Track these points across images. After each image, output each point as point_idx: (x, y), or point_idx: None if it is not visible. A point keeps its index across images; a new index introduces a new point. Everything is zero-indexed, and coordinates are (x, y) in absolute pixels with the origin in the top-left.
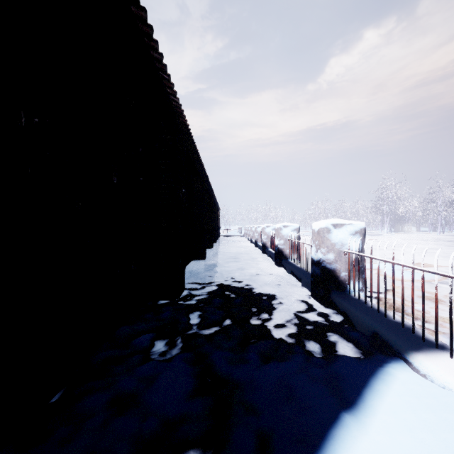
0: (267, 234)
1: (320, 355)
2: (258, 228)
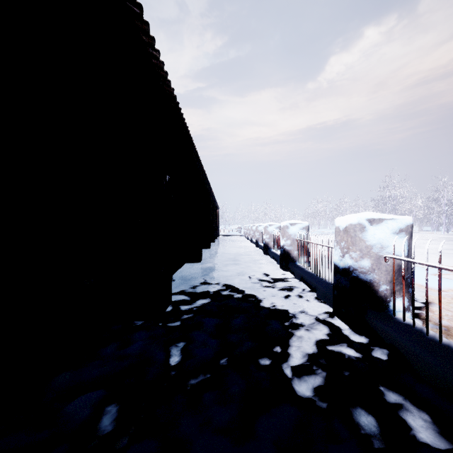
0: (269, 233)
1: (385, 444)
2: (259, 226)
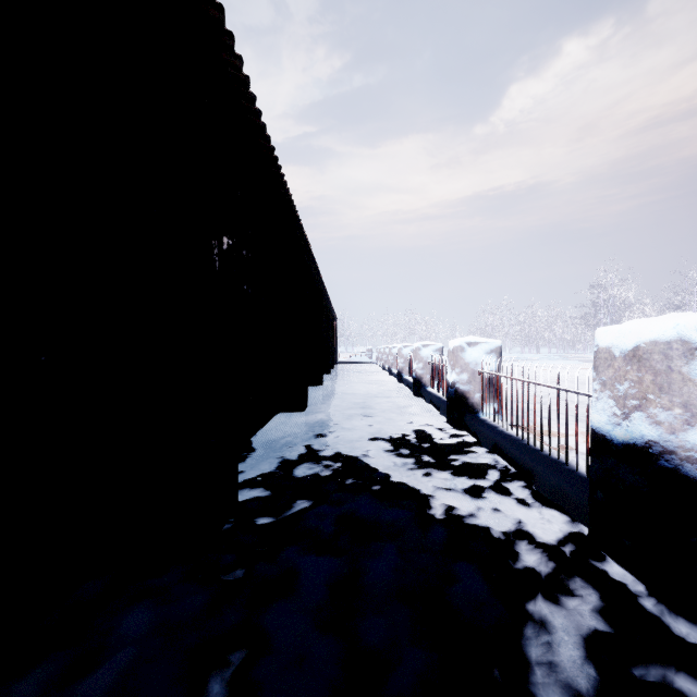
0: (423, 360)
1: None
2: (404, 348)
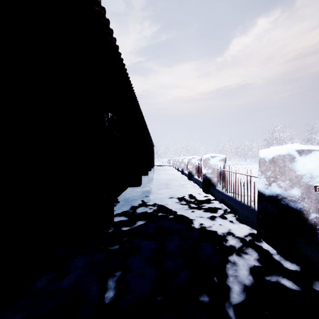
0: (192, 164)
1: None
2: (184, 159)
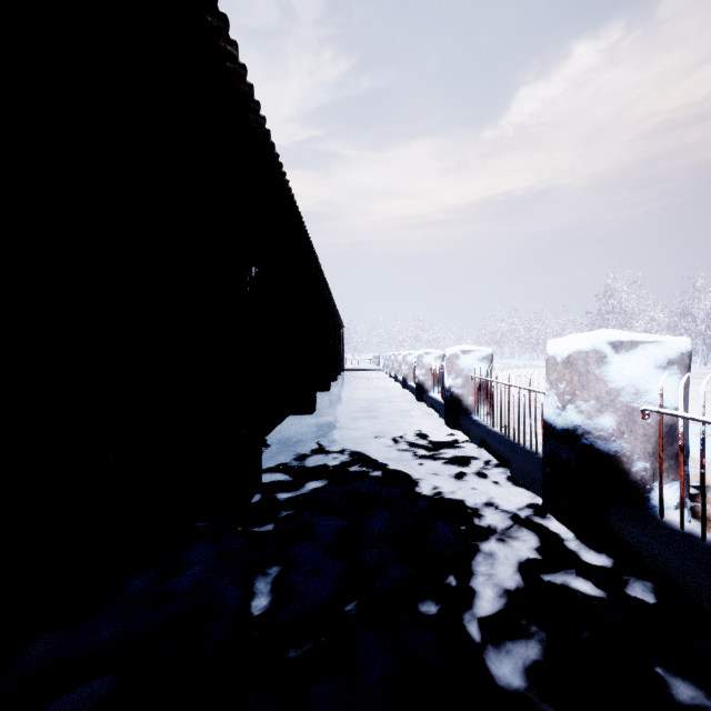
0: (425, 367)
1: None
2: (409, 356)
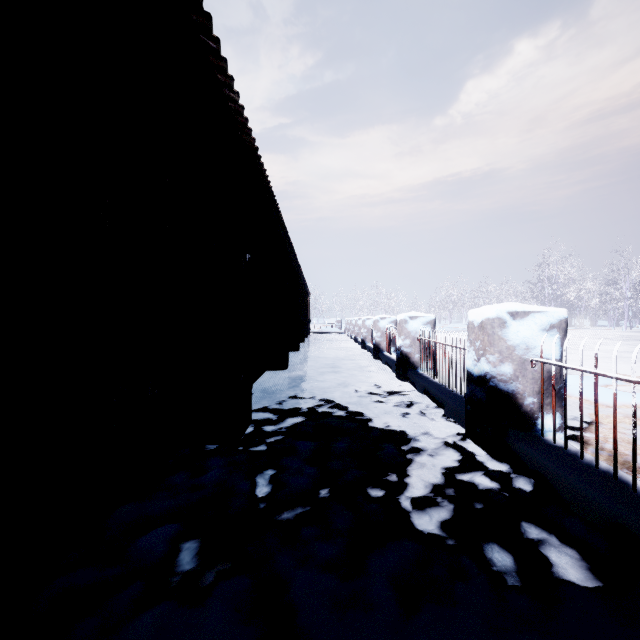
0: (381, 330)
1: (520, 581)
2: (367, 320)
